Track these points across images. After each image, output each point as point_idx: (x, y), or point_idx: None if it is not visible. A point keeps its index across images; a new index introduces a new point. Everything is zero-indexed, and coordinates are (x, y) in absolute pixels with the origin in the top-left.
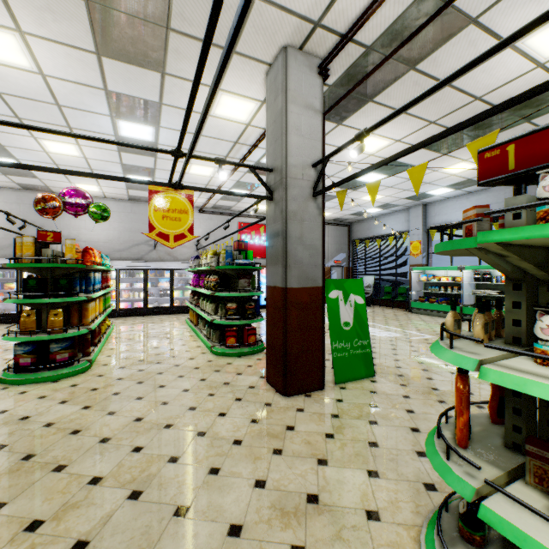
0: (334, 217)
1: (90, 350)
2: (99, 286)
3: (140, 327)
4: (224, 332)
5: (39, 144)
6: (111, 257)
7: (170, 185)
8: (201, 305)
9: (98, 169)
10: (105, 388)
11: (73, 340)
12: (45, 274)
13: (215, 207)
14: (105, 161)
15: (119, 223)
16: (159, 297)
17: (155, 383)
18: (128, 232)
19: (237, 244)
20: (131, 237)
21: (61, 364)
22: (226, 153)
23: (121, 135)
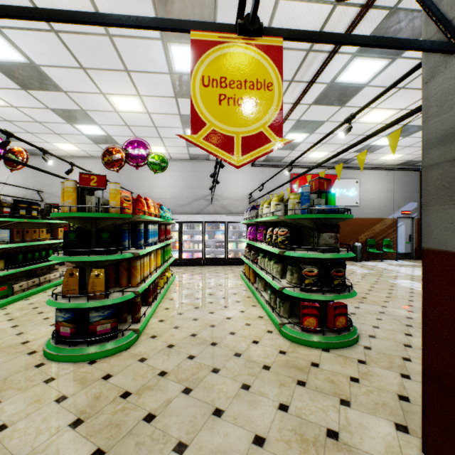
0: (403, 160)
1: (139, 315)
2: (154, 240)
3: (197, 279)
4: (294, 303)
5: (109, 102)
6: (175, 212)
7: (233, 29)
8: (260, 263)
9: (160, 126)
10: (138, 394)
11: (116, 306)
12: (89, 226)
13: (267, 159)
14: (165, 114)
15: (182, 181)
16: (215, 248)
17: (207, 400)
18: (189, 188)
19: (316, 182)
20: (192, 193)
21: (102, 337)
22: (291, 76)
23: (175, 72)
